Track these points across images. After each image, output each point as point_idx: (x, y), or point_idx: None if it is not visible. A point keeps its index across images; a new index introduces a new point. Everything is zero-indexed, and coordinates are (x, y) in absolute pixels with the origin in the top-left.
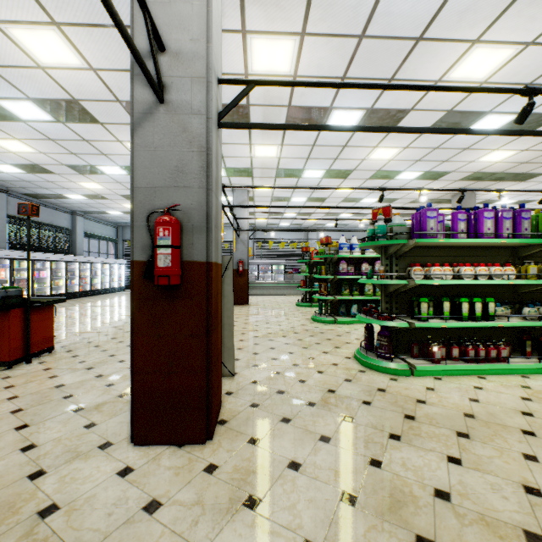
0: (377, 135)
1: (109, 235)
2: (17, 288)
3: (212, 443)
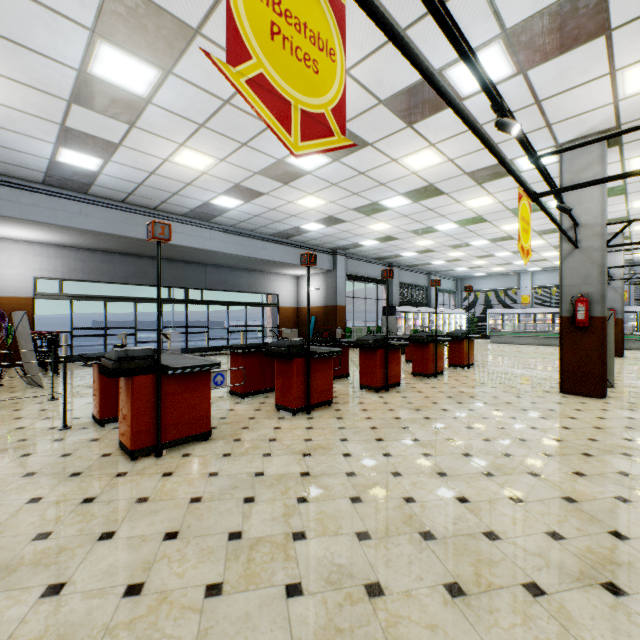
0: None
1: (450, 288)
2: (439, 330)
3: (604, 399)
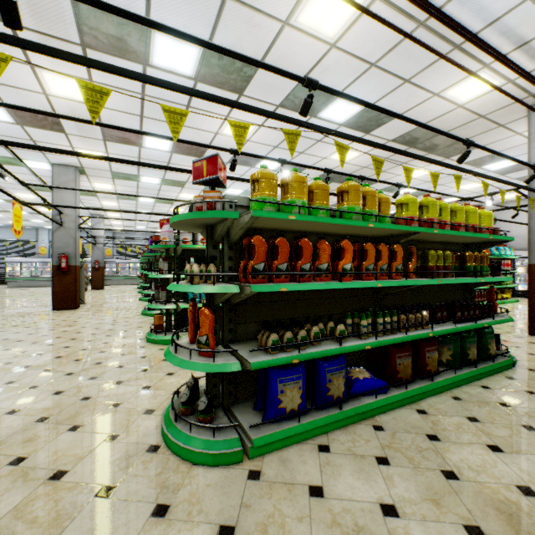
0: (167, 205)
1: None
2: None
3: (77, 309)
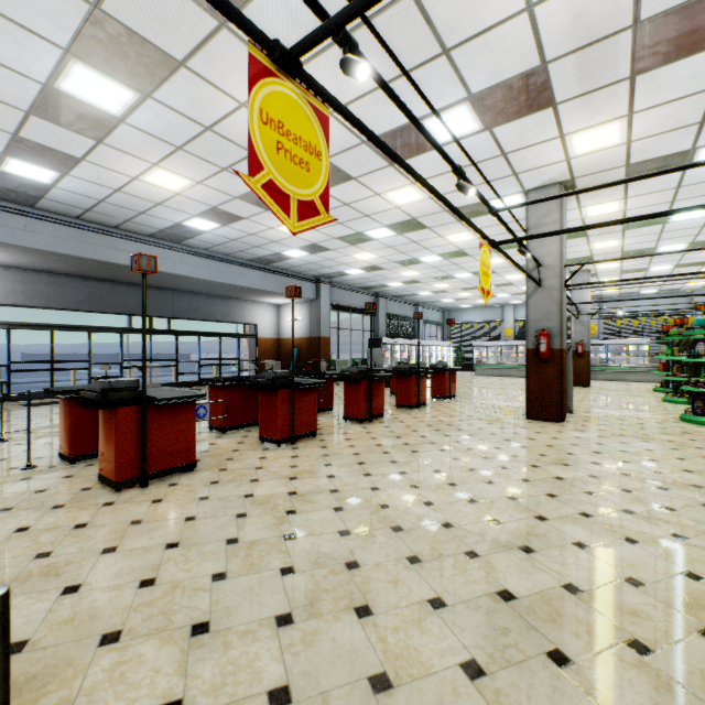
0: None
1: (437, 319)
2: (423, 363)
3: (562, 423)
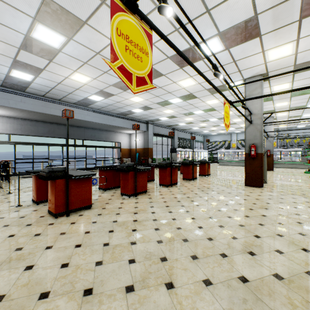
0: None
1: (201, 140)
2: (195, 159)
3: (262, 188)
